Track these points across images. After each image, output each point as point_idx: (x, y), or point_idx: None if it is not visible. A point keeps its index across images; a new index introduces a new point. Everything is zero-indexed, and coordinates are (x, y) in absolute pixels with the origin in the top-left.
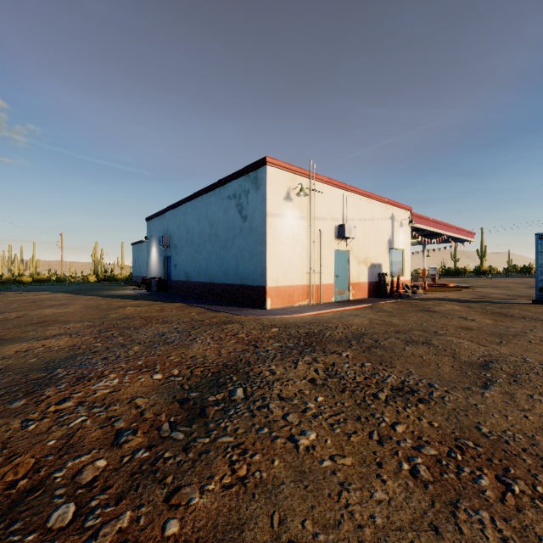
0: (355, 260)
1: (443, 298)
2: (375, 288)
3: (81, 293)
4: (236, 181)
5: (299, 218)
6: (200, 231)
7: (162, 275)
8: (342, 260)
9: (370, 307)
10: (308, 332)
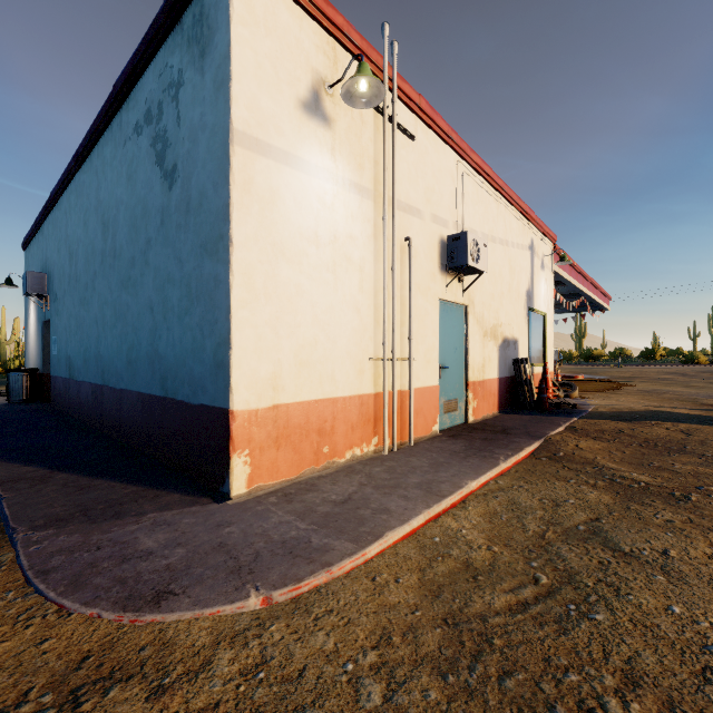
0: (477, 329)
1: (654, 412)
2: (509, 392)
3: None
4: (151, 65)
5: (350, 188)
6: (87, 247)
7: (40, 363)
8: (453, 326)
9: (552, 456)
10: None
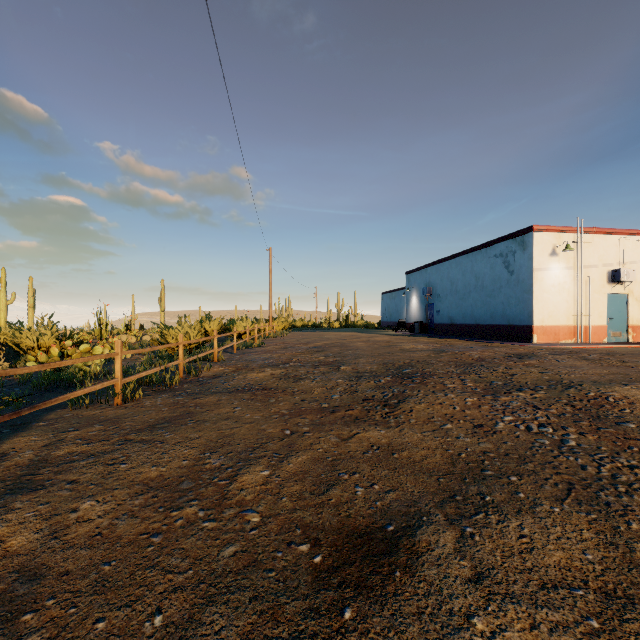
0: (636, 303)
1: None
2: None
3: (364, 332)
4: (502, 243)
5: (564, 269)
6: (465, 283)
7: (423, 319)
8: (617, 303)
9: None
10: (570, 351)
